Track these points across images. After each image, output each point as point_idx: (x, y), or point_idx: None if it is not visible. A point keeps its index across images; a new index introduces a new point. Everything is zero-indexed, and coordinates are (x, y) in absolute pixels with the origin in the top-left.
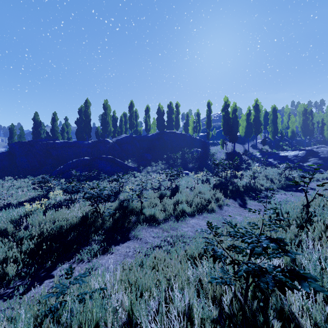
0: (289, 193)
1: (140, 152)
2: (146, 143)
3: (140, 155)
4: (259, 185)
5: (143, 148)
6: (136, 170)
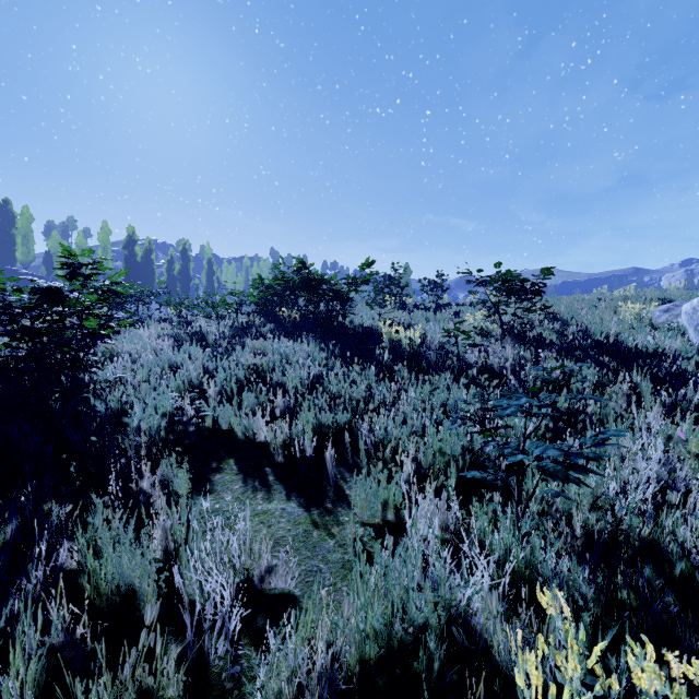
0: None
1: None
2: None
3: None
4: None
5: None
6: None
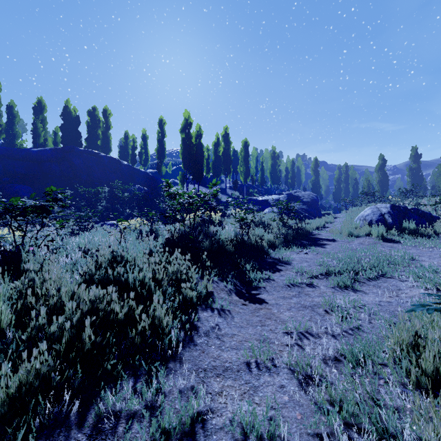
0: (308, 250)
1: (3, 182)
2: (24, 164)
3: (0, 187)
4: (256, 238)
5: (14, 174)
6: None
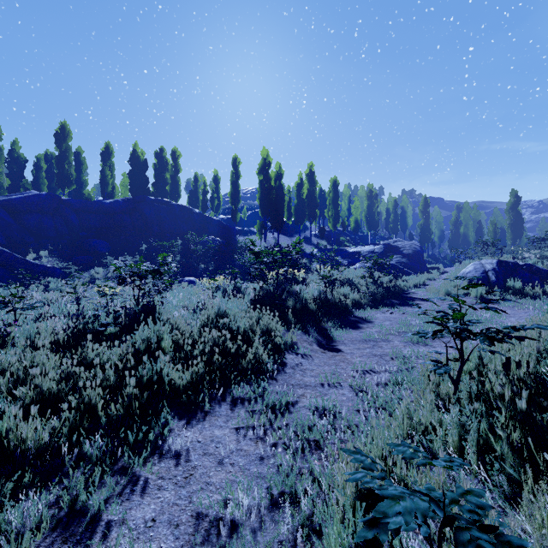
0: (395, 310)
1: (80, 237)
2: (98, 217)
3: (79, 242)
4: (340, 297)
5: (89, 228)
6: (56, 275)
